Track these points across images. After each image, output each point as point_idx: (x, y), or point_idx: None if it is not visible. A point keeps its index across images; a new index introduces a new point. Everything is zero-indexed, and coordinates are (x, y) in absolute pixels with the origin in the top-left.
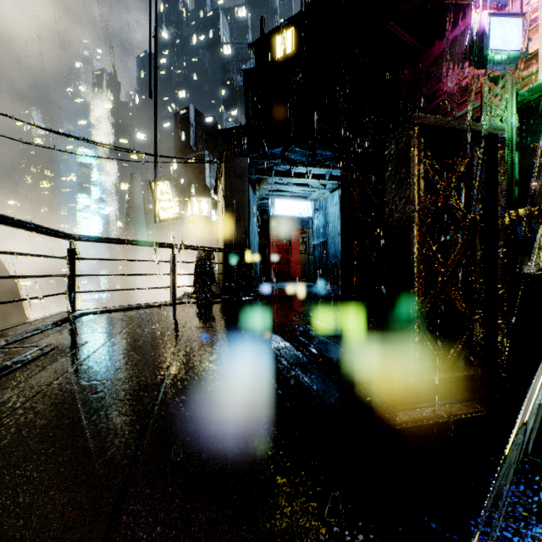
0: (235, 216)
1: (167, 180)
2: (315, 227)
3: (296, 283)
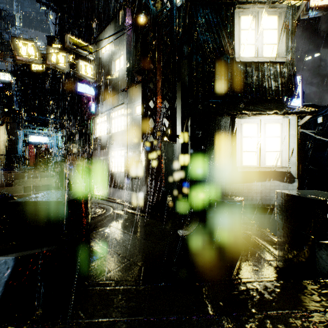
0: (11, 142)
1: None
2: (49, 146)
3: None
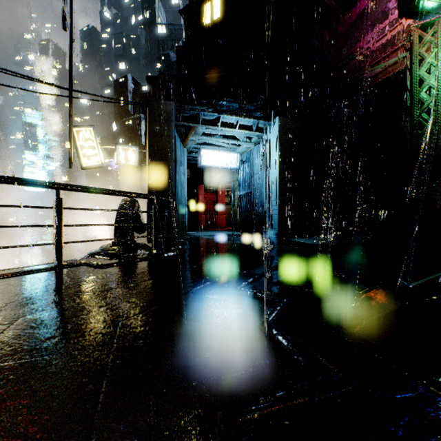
0: (160, 162)
1: (90, 126)
2: (241, 178)
3: (223, 232)
